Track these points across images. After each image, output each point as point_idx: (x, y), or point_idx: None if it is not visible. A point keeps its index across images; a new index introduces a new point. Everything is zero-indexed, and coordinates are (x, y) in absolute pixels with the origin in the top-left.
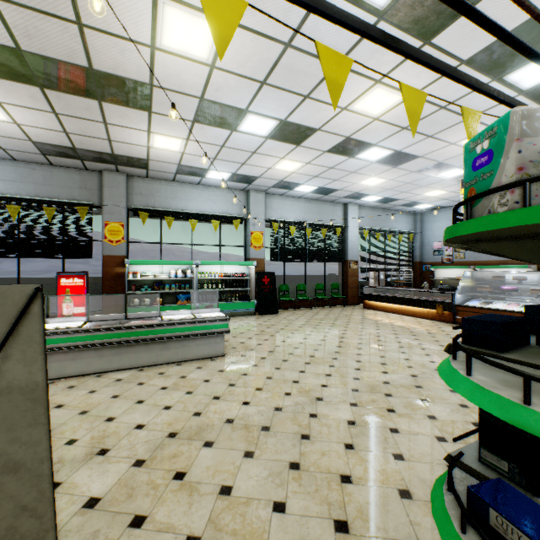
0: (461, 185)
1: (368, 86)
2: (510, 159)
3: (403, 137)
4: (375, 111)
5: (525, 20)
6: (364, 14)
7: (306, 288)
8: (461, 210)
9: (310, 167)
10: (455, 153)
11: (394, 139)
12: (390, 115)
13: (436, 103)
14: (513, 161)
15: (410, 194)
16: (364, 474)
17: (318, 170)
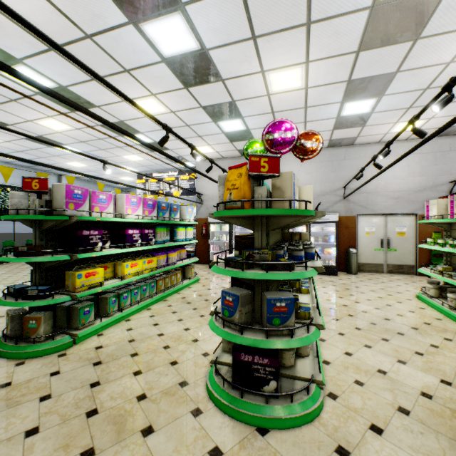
0: (137, 177)
1: (44, 116)
2: (10, 203)
3: (85, 146)
4: (57, 129)
5: (118, 121)
6: (26, 89)
7: (16, 244)
8: (137, 192)
9: (12, 144)
10: (124, 160)
11: (79, 145)
12: (68, 133)
13: (96, 136)
14: (10, 204)
15: (111, 176)
16: (4, 321)
17: (21, 147)
